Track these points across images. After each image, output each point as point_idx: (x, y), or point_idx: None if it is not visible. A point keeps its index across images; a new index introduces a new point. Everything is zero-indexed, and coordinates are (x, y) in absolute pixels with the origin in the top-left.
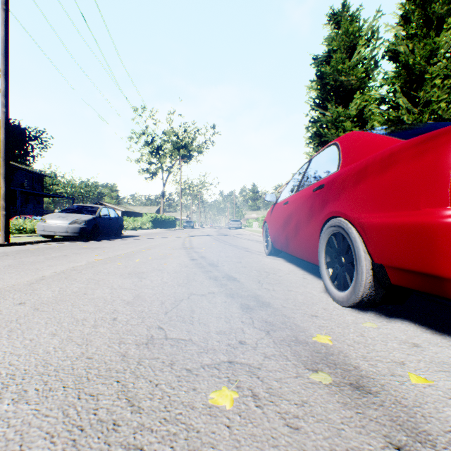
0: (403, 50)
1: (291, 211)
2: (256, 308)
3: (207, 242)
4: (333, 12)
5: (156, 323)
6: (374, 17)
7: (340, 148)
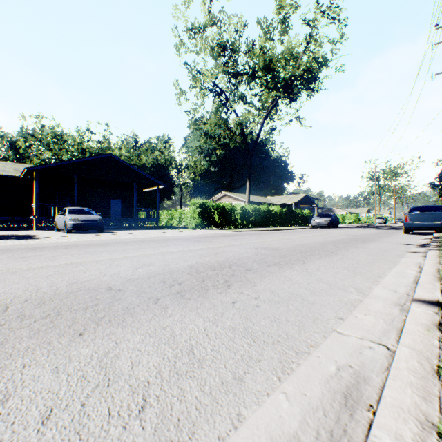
0: None
1: None
2: None
3: None
4: None
5: None
6: None
7: None
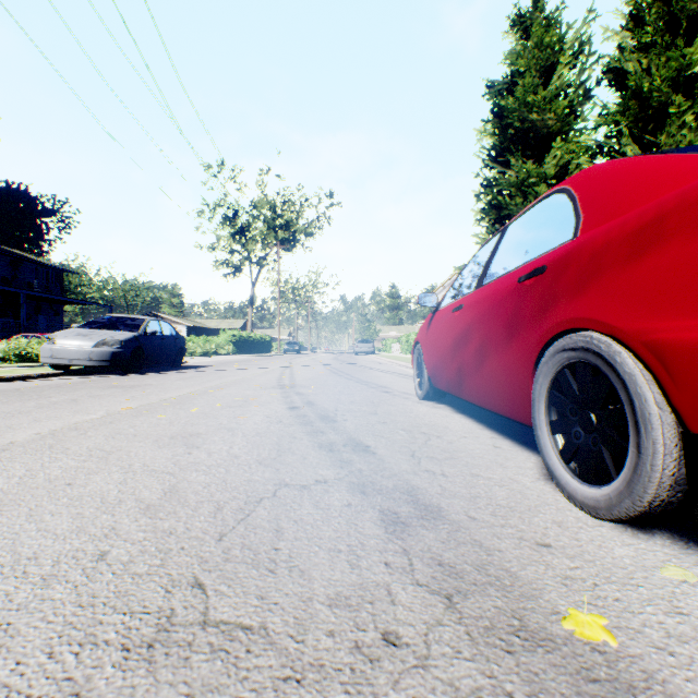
0: (632, 69)
1: (469, 323)
2: (415, 522)
3: (319, 377)
4: (519, 12)
5: (192, 570)
6: (584, 20)
7: (576, 195)
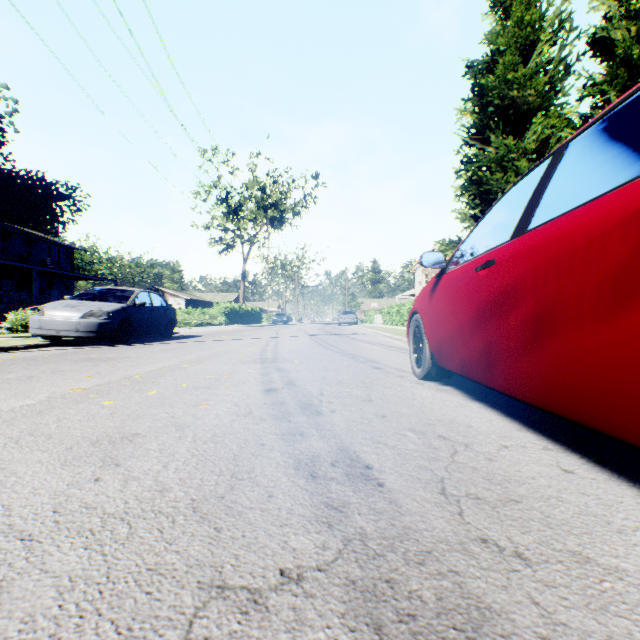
0: (620, 37)
1: (512, 282)
2: None
3: (304, 348)
4: None
5: None
6: None
7: None
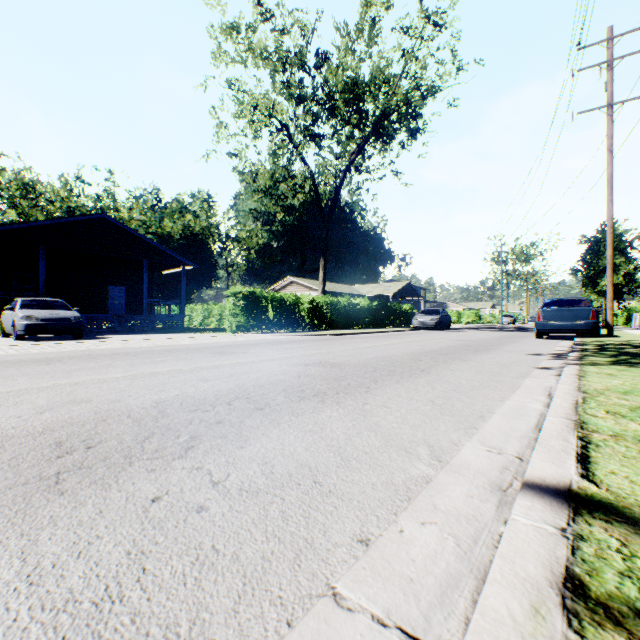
0: None
1: None
2: None
3: None
4: None
5: None
6: None
7: None
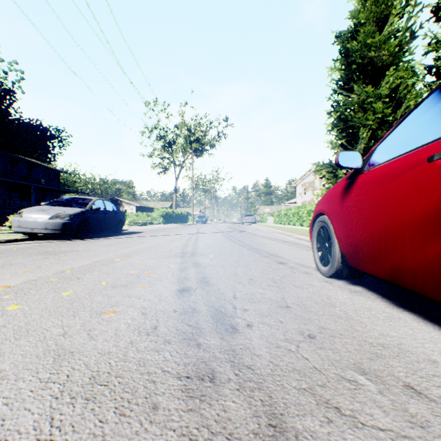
0: None
1: None
2: None
3: (217, 243)
4: None
5: None
6: None
7: None
